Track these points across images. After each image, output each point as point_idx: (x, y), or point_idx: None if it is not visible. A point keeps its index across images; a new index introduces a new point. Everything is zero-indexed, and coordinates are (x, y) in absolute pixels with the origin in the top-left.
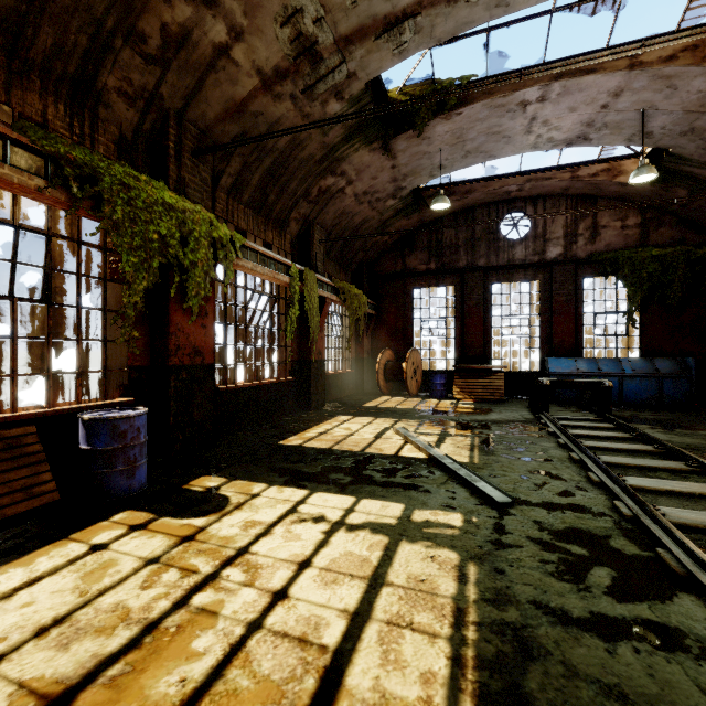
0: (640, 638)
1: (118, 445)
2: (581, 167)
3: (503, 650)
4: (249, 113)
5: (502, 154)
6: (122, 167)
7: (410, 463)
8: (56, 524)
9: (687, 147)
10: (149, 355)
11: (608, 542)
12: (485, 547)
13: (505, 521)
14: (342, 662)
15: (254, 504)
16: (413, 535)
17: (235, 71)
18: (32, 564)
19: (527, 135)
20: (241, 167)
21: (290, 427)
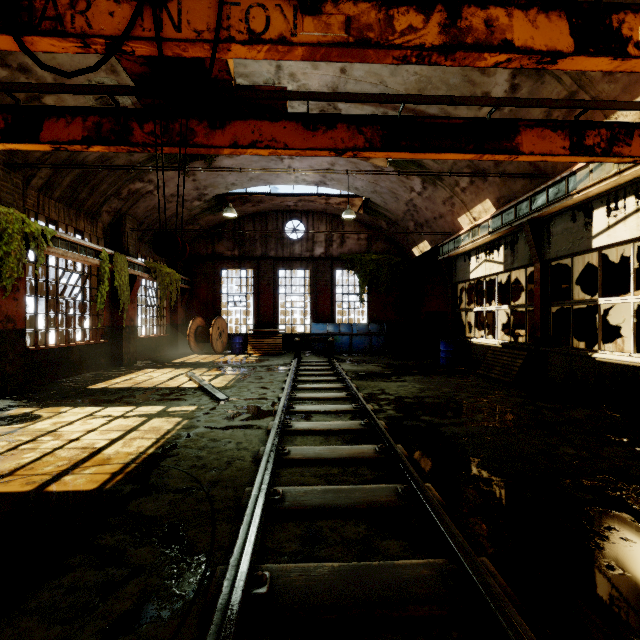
0: (238, 428)
1: None
2: (332, 197)
3: (179, 437)
4: None
5: (276, 183)
6: None
7: (184, 390)
8: None
9: (377, 199)
10: None
11: (261, 407)
12: (199, 415)
13: (219, 406)
14: (103, 449)
15: (61, 416)
16: (163, 415)
17: None
18: None
19: (289, 175)
20: (52, 172)
21: (100, 378)
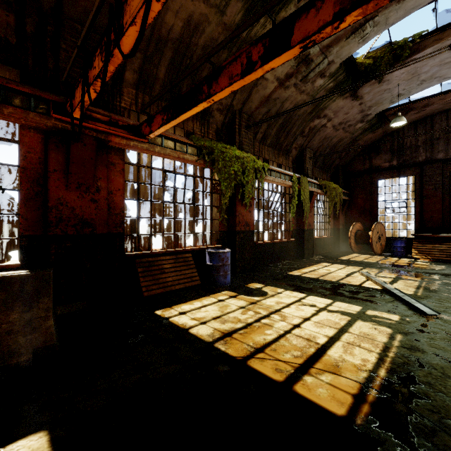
0: None
1: (221, 263)
2: None
3: (407, 362)
4: (272, 100)
5: None
6: (221, 144)
7: (369, 290)
8: (203, 291)
9: None
10: (227, 226)
11: None
12: (411, 330)
13: (430, 323)
14: (325, 348)
15: (279, 296)
16: (365, 319)
17: (266, 83)
18: (201, 301)
19: None
20: (266, 127)
21: (292, 266)
